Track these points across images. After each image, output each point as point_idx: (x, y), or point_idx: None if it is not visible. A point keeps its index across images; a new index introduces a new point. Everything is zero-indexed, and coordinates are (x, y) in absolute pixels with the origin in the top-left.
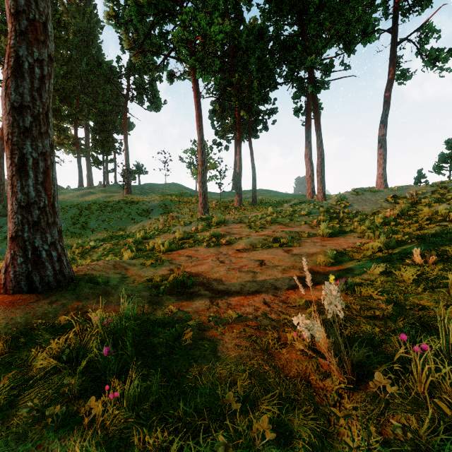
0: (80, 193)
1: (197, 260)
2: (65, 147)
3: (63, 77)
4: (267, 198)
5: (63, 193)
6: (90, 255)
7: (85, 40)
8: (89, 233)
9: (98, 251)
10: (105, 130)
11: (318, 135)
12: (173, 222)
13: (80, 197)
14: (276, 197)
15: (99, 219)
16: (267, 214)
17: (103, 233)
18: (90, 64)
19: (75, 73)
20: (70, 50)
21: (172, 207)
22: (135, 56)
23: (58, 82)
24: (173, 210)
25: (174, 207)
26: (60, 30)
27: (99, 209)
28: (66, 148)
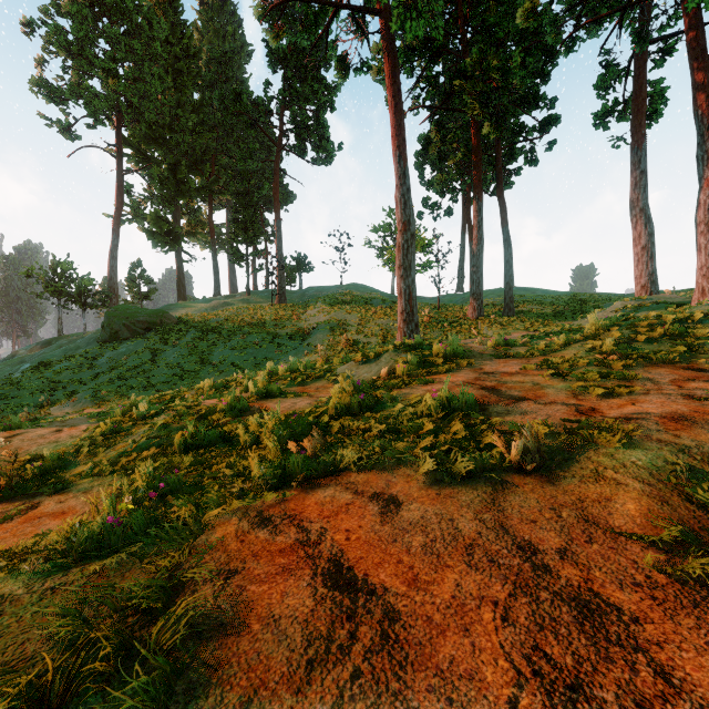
0: (210, 305)
1: (385, 703)
2: (197, 238)
3: (192, 132)
4: (531, 303)
5: (188, 305)
6: (114, 444)
7: (223, 71)
8: (207, 370)
9: (134, 433)
10: (249, 205)
11: (706, 128)
12: (347, 352)
13: (210, 311)
14: (549, 300)
15: (226, 347)
16: (555, 333)
17: (228, 371)
18: (224, 100)
19: (208, 122)
20: (202, 89)
21: (348, 324)
22: (274, 33)
23: (185, 140)
24: (349, 328)
25: (352, 323)
26: (189, 63)
27: (231, 329)
28: (198, 240)
